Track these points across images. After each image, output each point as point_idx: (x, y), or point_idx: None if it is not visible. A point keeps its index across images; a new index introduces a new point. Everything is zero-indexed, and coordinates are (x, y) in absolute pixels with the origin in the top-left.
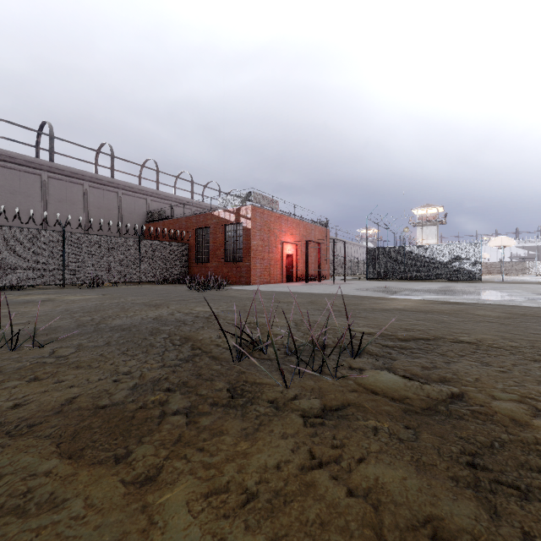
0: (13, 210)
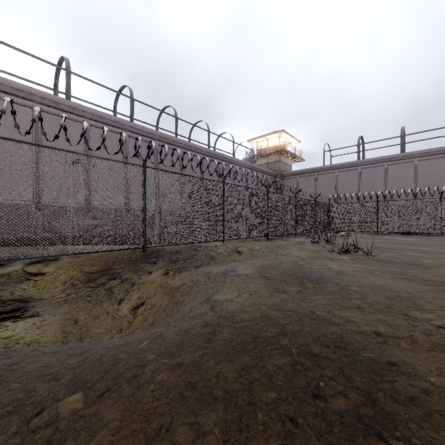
0: (427, 186)
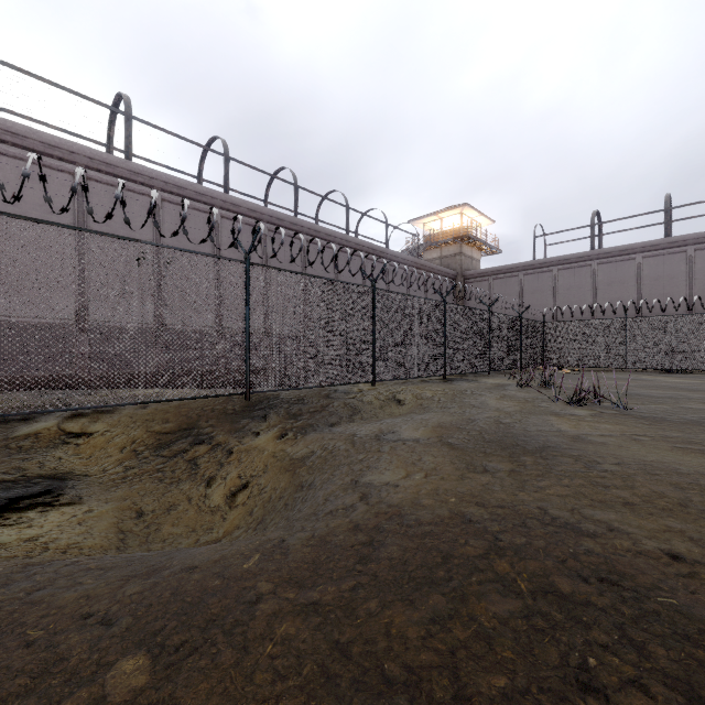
0: None
